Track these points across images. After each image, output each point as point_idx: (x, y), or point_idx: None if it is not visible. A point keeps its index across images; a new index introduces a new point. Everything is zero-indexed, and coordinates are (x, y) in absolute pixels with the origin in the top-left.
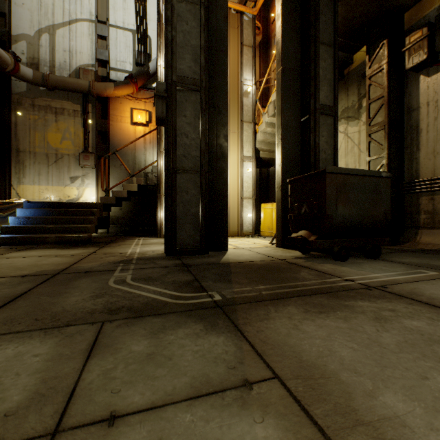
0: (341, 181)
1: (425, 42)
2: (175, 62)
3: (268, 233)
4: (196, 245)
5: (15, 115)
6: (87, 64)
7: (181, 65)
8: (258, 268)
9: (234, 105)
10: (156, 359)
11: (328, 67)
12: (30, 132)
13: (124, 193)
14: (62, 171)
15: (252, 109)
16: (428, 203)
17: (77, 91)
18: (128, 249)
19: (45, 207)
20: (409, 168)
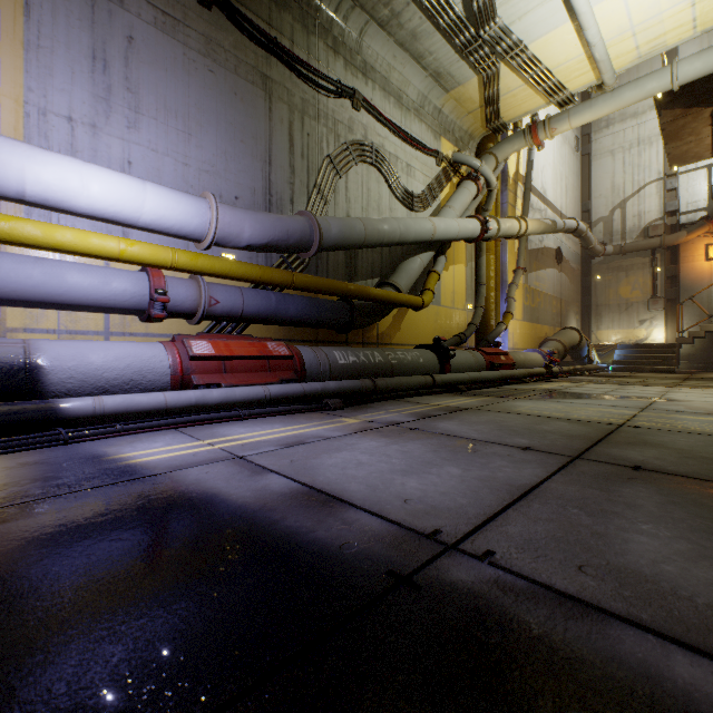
0: None
1: None
2: None
3: None
4: None
5: (594, 280)
6: (654, 220)
7: None
8: None
9: None
10: None
11: None
12: (605, 290)
13: (701, 333)
14: (631, 316)
15: None
16: None
17: (647, 249)
18: None
19: (631, 348)
20: None
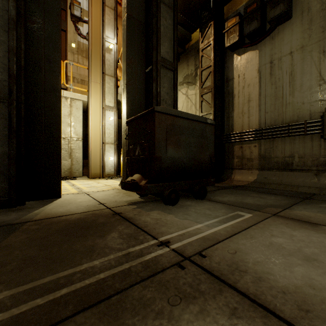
0: (171, 122)
1: (237, 28)
2: None
3: None
4: (3, 196)
5: None
6: None
7: None
8: (58, 230)
9: (96, 57)
10: None
11: (168, 26)
12: None
13: None
14: None
15: (114, 65)
16: (239, 150)
17: None
18: None
19: None
20: (227, 124)
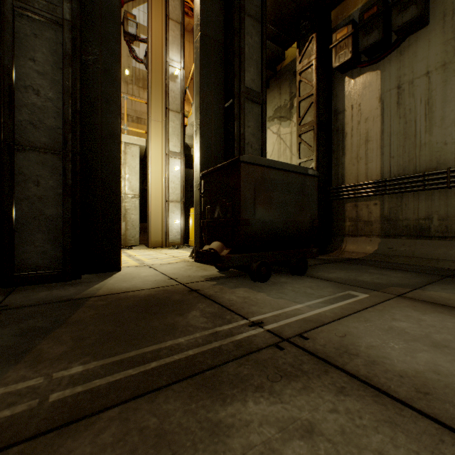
0: (261, 175)
1: (350, 41)
2: None
3: None
4: (57, 267)
5: None
6: None
7: None
8: (129, 306)
9: (158, 88)
10: None
11: (255, 46)
12: None
13: None
14: None
15: (180, 97)
16: (352, 210)
17: None
18: None
19: None
20: (336, 173)
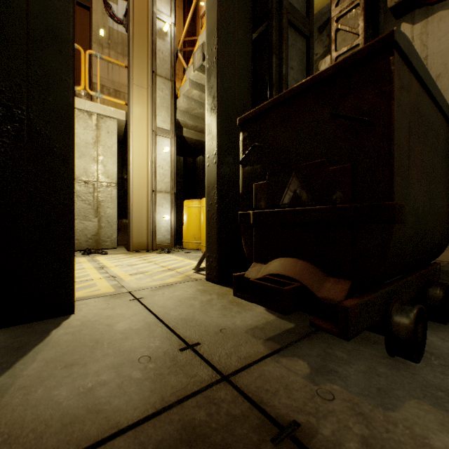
0: (414, 99)
1: None
2: None
3: (194, 244)
4: None
5: None
6: None
7: None
8: None
9: (142, 44)
10: None
11: None
12: None
13: None
14: None
15: (171, 60)
16: None
17: None
18: None
19: None
20: None
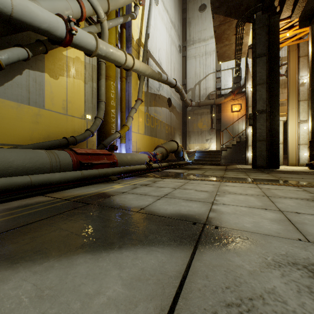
0: None
1: None
2: (256, 106)
3: None
4: (264, 165)
5: (188, 119)
6: (212, 91)
7: (258, 106)
8: (285, 171)
9: (293, 93)
10: (254, 173)
11: None
12: (192, 124)
13: (230, 145)
14: (203, 137)
15: (307, 92)
16: None
17: (209, 105)
18: (237, 167)
19: (202, 152)
20: None
